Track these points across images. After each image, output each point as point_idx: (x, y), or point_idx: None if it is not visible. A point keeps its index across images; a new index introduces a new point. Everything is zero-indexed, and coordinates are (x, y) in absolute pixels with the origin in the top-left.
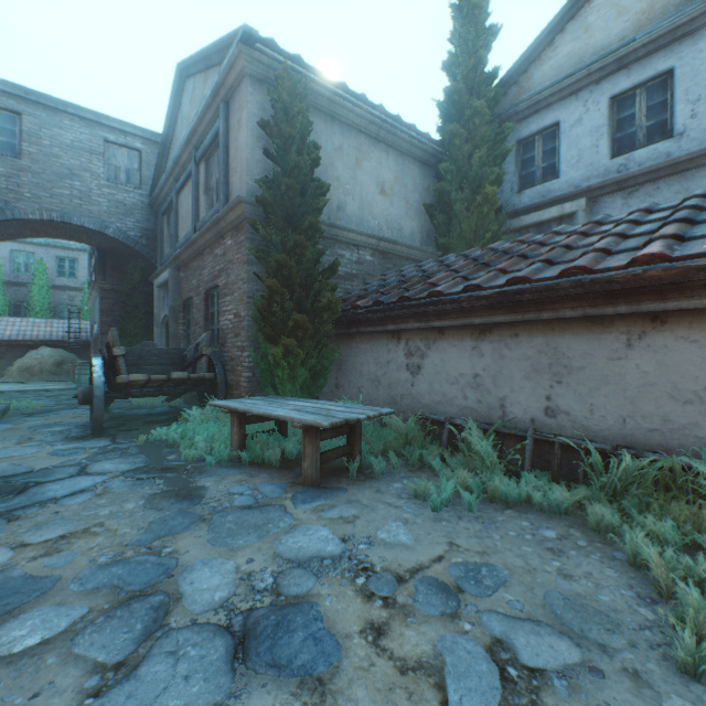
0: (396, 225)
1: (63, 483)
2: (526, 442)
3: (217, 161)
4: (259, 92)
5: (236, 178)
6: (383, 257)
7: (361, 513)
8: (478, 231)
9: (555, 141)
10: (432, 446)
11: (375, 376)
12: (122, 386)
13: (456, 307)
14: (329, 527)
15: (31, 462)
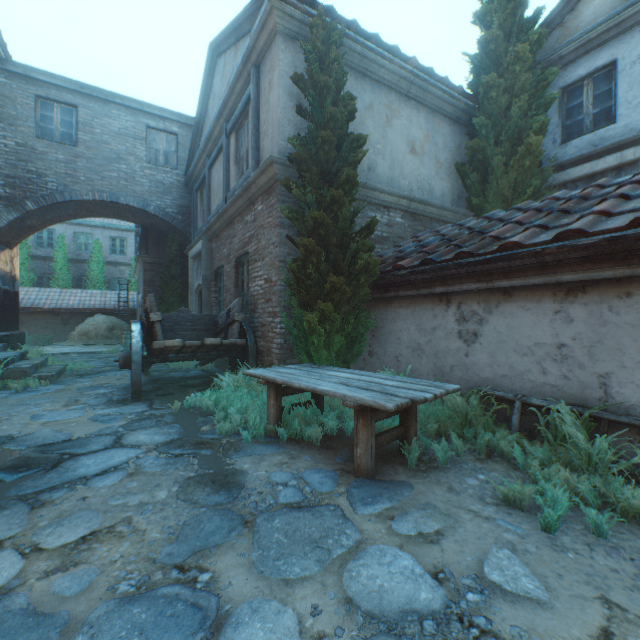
0: (426, 186)
1: (96, 457)
2: None
3: (247, 130)
4: (290, 49)
5: (267, 141)
6: (413, 219)
7: (442, 527)
8: (517, 187)
9: (610, 83)
10: (500, 429)
11: (417, 344)
12: (159, 351)
13: (535, 261)
14: (408, 550)
15: (72, 428)
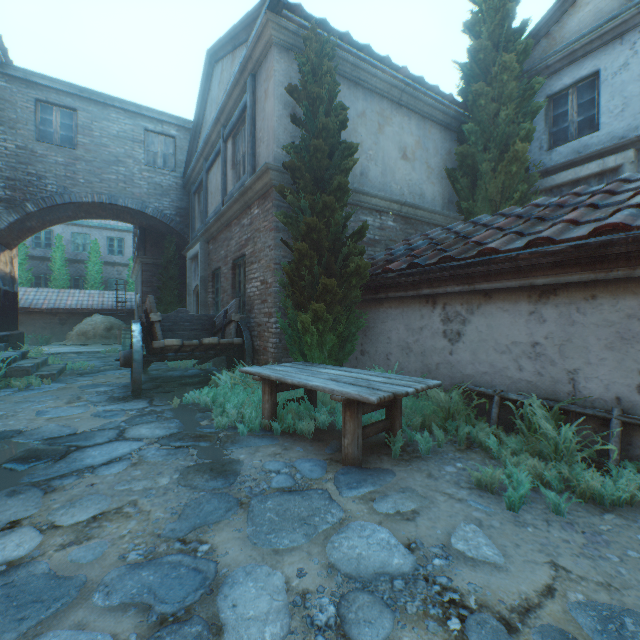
0: (418, 190)
1: (101, 449)
2: (611, 426)
3: (244, 136)
4: (285, 60)
5: (263, 147)
6: (405, 222)
7: (419, 507)
8: (504, 192)
9: (593, 92)
10: (480, 422)
11: (405, 343)
12: (159, 351)
13: (511, 266)
14: (386, 526)
15: (76, 423)
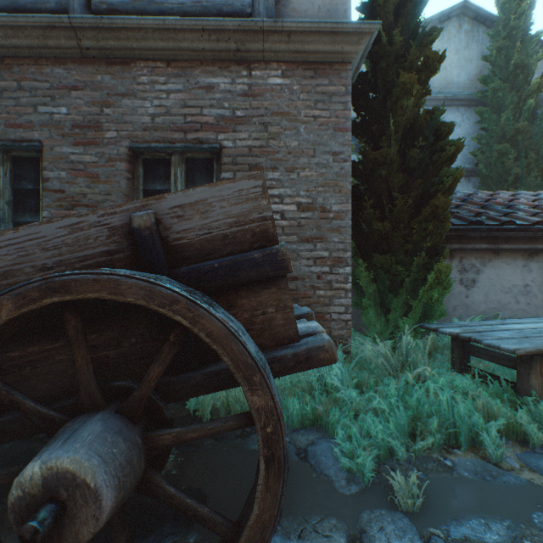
0: None
1: None
2: None
3: None
4: None
5: None
6: None
7: None
8: None
9: None
10: None
11: None
12: None
13: (531, 235)
14: None
15: None
